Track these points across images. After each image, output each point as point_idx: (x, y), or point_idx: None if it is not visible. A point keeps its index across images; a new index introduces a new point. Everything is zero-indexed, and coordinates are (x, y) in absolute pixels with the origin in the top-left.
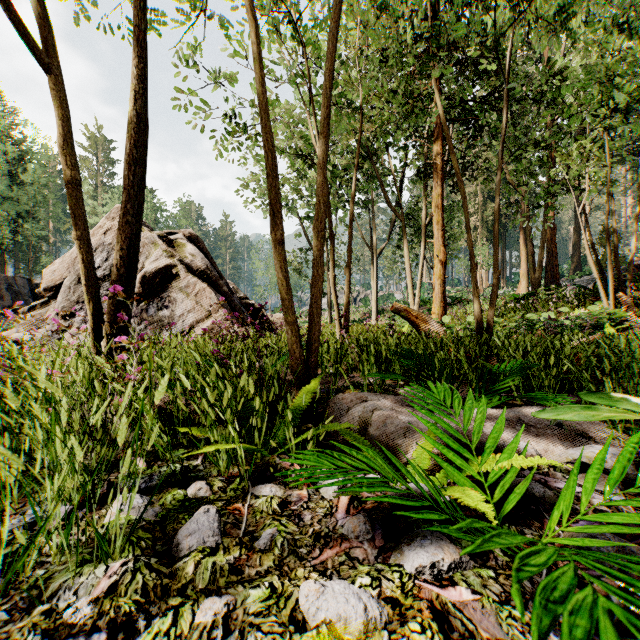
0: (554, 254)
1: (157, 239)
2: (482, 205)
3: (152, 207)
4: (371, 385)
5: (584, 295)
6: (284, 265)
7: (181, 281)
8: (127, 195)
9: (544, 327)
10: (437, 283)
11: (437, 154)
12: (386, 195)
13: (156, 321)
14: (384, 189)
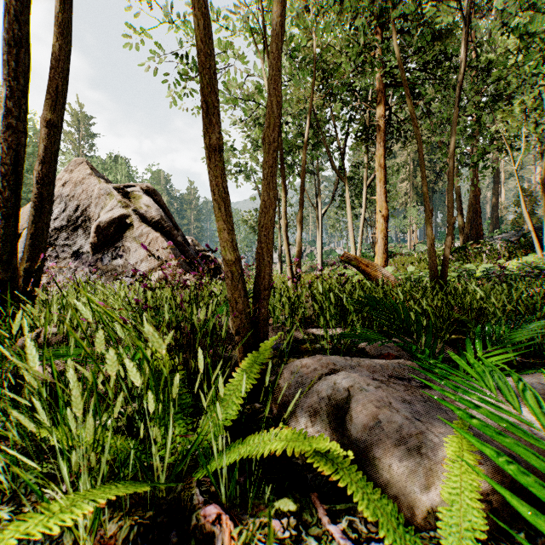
0: (478, 213)
1: (113, 190)
2: (412, 172)
3: (126, 174)
4: (330, 339)
5: (514, 248)
6: (221, 182)
7: (135, 231)
8: (8, 88)
9: (483, 277)
10: (380, 236)
11: (380, 117)
12: (330, 160)
13: (110, 270)
14: (329, 154)
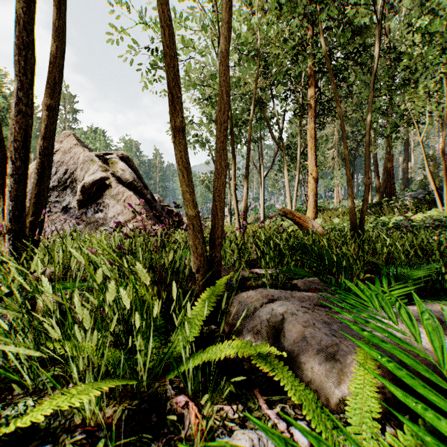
0: (392, 175)
1: (95, 157)
2: (338, 141)
3: (103, 143)
4: (270, 277)
5: (420, 203)
6: (185, 155)
7: (113, 190)
8: (21, 83)
9: (394, 227)
10: (311, 194)
11: (311, 97)
12: (271, 132)
13: (93, 222)
14: (269, 127)
